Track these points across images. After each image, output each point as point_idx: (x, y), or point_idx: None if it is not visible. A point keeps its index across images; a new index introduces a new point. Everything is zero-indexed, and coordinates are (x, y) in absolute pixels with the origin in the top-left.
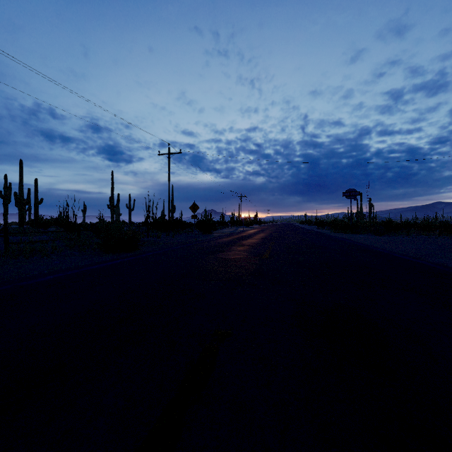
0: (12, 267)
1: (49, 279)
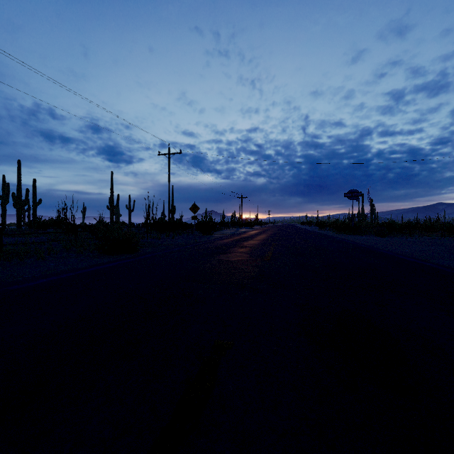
0: (5, 269)
1: (42, 282)
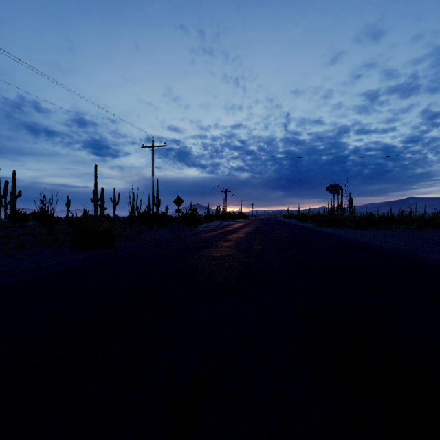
0: None
1: None
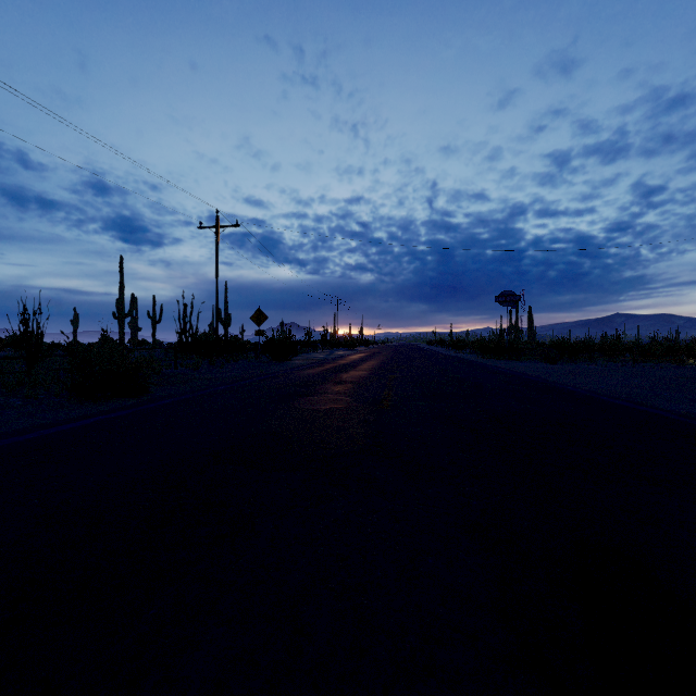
0: None
1: None
